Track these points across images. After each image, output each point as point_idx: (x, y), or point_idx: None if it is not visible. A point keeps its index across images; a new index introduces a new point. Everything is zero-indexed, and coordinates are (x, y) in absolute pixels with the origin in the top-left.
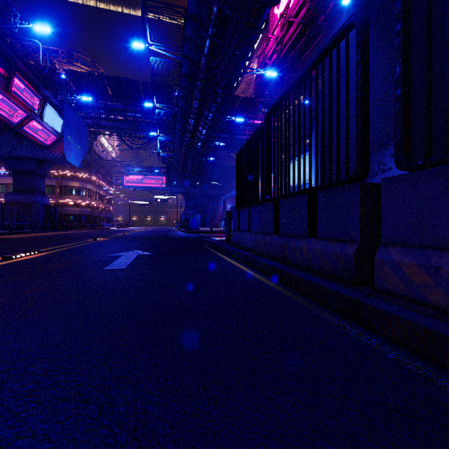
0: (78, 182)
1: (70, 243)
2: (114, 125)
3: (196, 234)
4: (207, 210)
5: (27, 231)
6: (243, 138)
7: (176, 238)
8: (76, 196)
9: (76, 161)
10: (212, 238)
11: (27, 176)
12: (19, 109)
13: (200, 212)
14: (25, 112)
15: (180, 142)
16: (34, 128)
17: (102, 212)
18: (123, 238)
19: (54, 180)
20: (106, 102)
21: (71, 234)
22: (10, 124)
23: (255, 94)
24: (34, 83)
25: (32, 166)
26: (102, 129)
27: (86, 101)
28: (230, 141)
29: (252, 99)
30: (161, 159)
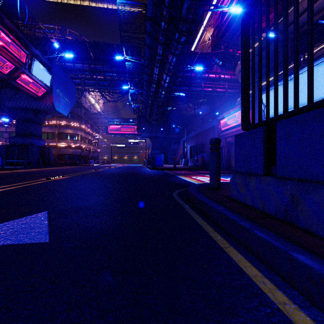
0: (71, 130)
1: (7, 184)
2: (96, 83)
3: (160, 171)
4: (169, 151)
5: (18, 168)
6: (199, 89)
7: (139, 176)
8: (70, 140)
9: (65, 111)
10: (179, 178)
11: (26, 123)
12: (8, 62)
13: (164, 152)
14: (14, 65)
15: (147, 93)
16: (25, 81)
17: (90, 153)
18: (82, 177)
19: (54, 128)
20: (90, 65)
21: (50, 170)
22: (2, 76)
23: (212, 46)
24: (22, 41)
25: (29, 115)
26: (87, 86)
27: (75, 65)
28: (188, 92)
29: (208, 54)
30: (133, 110)
